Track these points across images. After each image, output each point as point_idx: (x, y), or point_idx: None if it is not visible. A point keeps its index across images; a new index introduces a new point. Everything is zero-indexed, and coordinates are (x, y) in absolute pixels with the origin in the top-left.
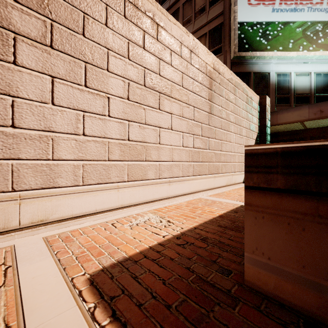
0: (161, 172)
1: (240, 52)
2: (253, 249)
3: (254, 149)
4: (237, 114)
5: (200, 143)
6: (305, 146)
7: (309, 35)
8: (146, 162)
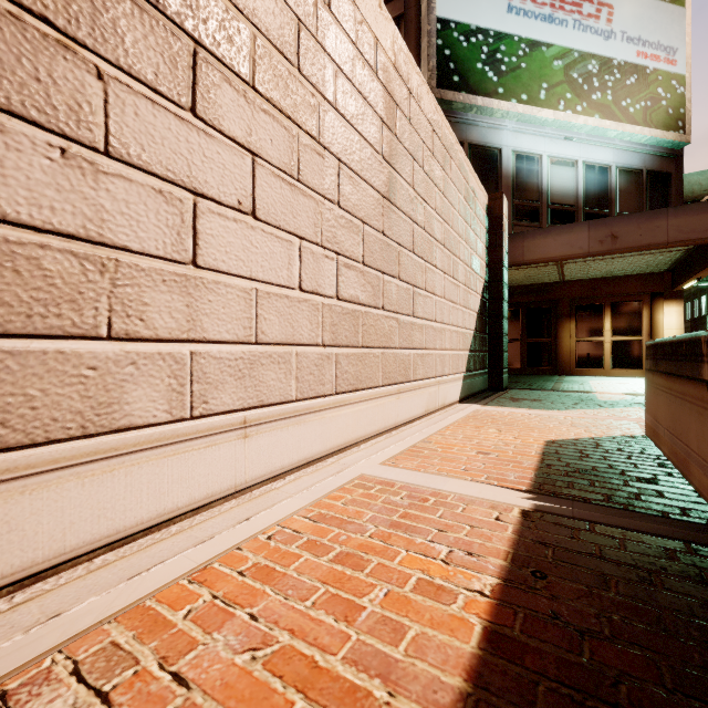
0: (205, 390)
1: (441, 88)
2: None
3: None
4: (448, 221)
5: (359, 285)
6: None
7: (577, 80)
8: (113, 342)
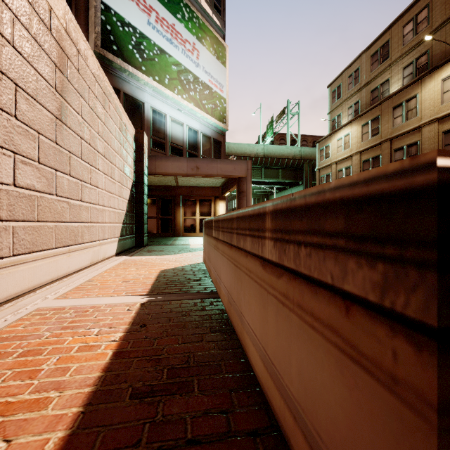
0: None
1: (105, 49)
2: None
3: None
4: (108, 142)
5: (35, 177)
6: None
7: (183, 81)
8: None
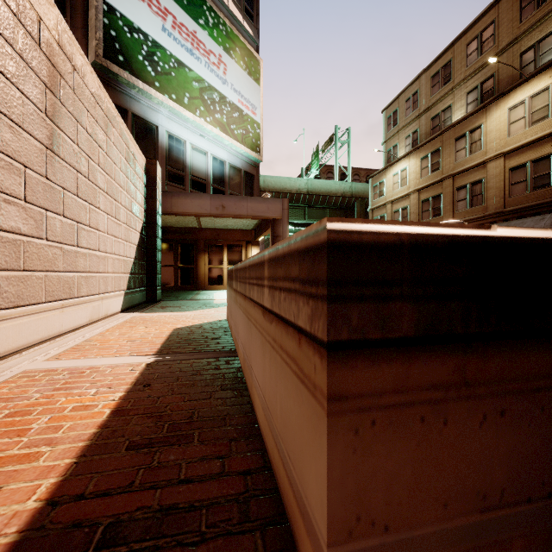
0: None
1: (108, 60)
2: (350, 526)
3: (354, 231)
4: (111, 175)
5: (21, 218)
6: (447, 235)
7: (207, 101)
8: None
